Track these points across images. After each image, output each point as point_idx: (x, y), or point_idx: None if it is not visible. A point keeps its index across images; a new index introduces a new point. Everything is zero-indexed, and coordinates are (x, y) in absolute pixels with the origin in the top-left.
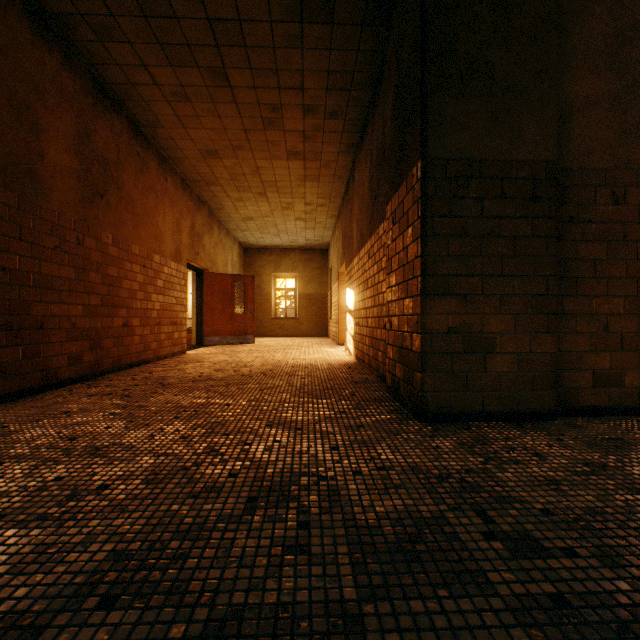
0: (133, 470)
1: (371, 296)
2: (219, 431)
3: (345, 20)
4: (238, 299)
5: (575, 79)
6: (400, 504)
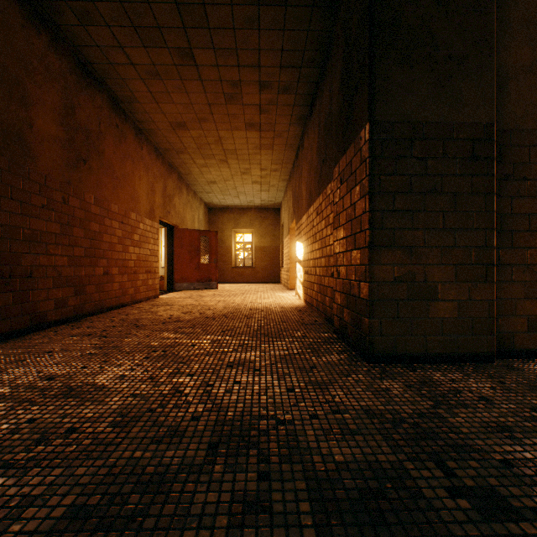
0: (102, 412)
1: (319, 248)
2: (184, 371)
3: (297, 2)
4: (204, 251)
5: (511, 48)
6: (358, 452)
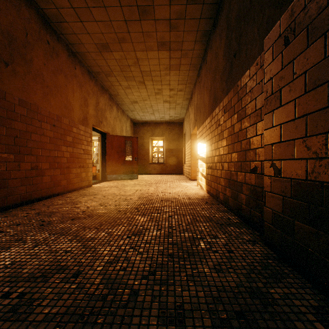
0: None
1: (228, 144)
2: None
3: None
4: (130, 152)
5: None
6: None
